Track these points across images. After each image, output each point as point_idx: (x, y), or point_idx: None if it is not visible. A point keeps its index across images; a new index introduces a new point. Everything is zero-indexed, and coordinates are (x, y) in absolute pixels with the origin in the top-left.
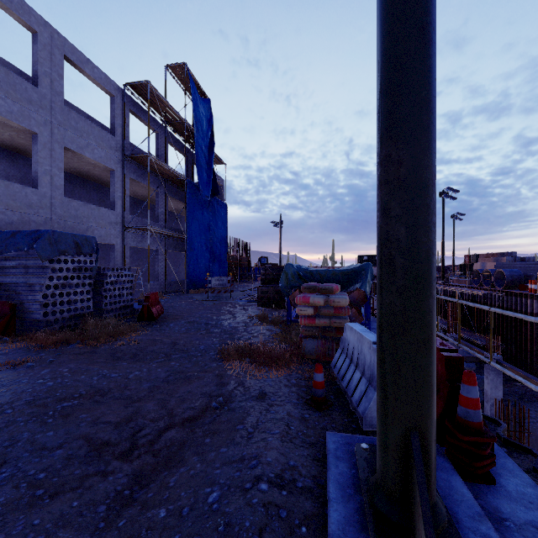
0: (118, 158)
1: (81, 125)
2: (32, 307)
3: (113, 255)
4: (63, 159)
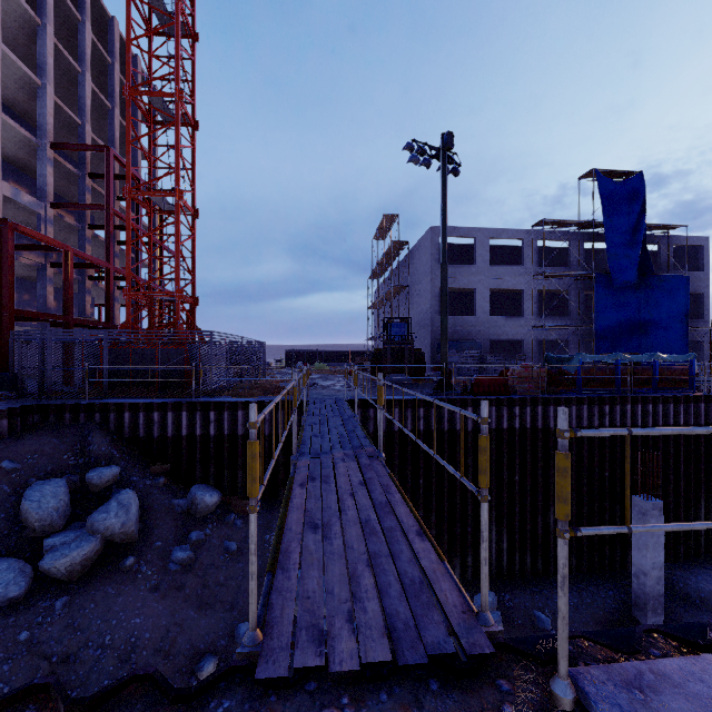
0: (526, 280)
1: (499, 272)
2: (455, 370)
3: (523, 347)
4: (488, 296)
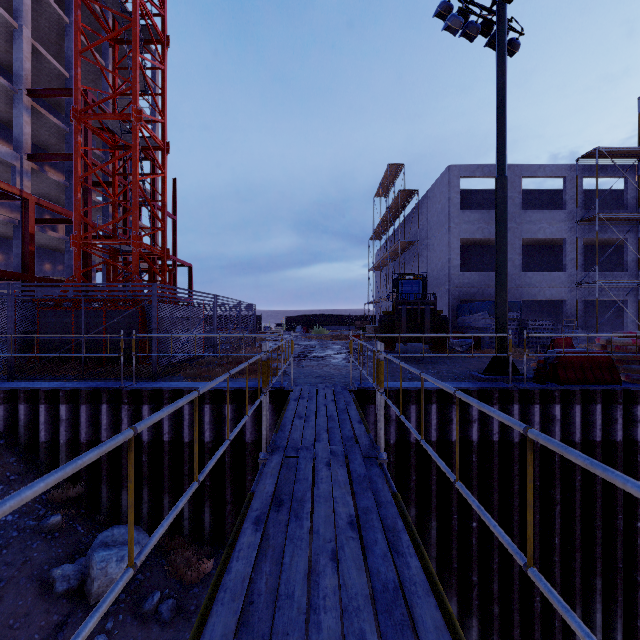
0: (569, 226)
1: (534, 217)
2: (486, 338)
3: (564, 309)
4: (520, 247)
